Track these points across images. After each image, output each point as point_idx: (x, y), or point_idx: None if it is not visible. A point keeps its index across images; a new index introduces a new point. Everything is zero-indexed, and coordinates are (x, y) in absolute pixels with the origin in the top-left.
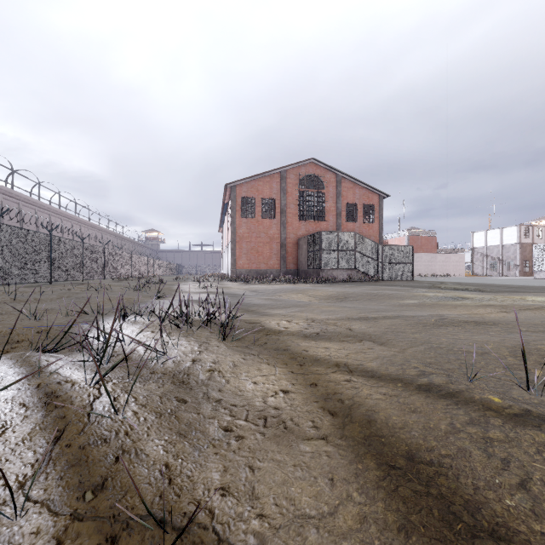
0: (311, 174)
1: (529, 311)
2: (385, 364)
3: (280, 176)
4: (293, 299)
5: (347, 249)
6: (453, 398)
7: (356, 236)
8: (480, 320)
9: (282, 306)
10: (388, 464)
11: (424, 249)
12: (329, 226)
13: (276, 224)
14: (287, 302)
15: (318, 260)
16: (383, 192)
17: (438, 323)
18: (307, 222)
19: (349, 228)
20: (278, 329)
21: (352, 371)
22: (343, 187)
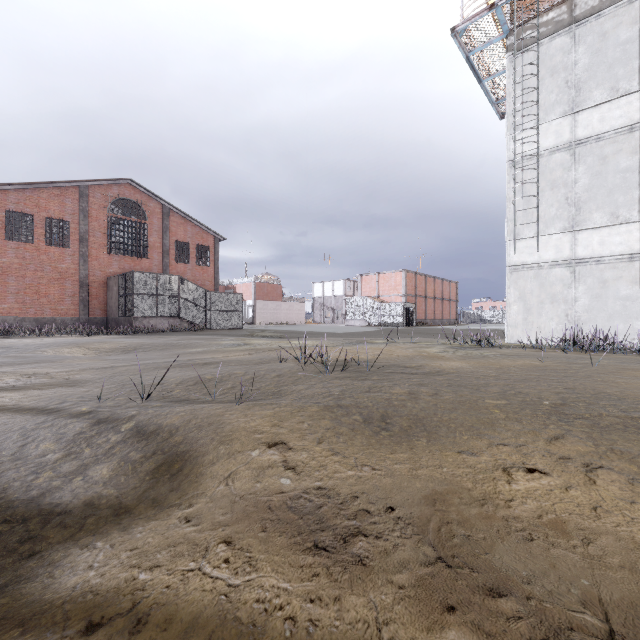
0: (127, 199)
1: (268, 352)
2: (41, 401)
3: (79, 192)
4: (61, 354)
5: (169, 295)
6: (56, 412)
7: (180, 280)
8: (215, 361)
9: (18, 364)
10: None
11: (270, 297)
12: (153, 266)
13: (71, 255)
14: (35, 359)
15: (130, 306)
16: (219, 235)
17: (172, 366)
18: (122, 258)
19: (180, 270)
20: None
21: None
22: (172, 222)
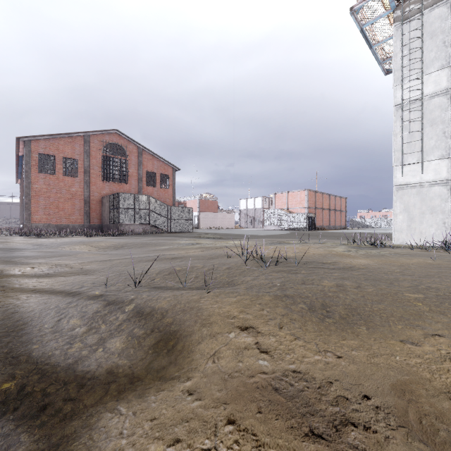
0: (115, 143)
1: (214, 249)
2: (67, 285)
3: (83, 140)
4: (74, 250)
5: (143, 208)
6: (78, 294)
7: (150, 198)
8: (179, 256)
9: (48, 257)
10: (2, 326)
11: (210, 210)
12: (131, 188)
13: (79, 182)
14: (58, 253)
15: (117, 216)
16: (176, 166)
17: (150, 260)
18: (111, 183)
19: (149, 191)
20: (15, 273)
21: (38, 292)
22: (144, 158)
